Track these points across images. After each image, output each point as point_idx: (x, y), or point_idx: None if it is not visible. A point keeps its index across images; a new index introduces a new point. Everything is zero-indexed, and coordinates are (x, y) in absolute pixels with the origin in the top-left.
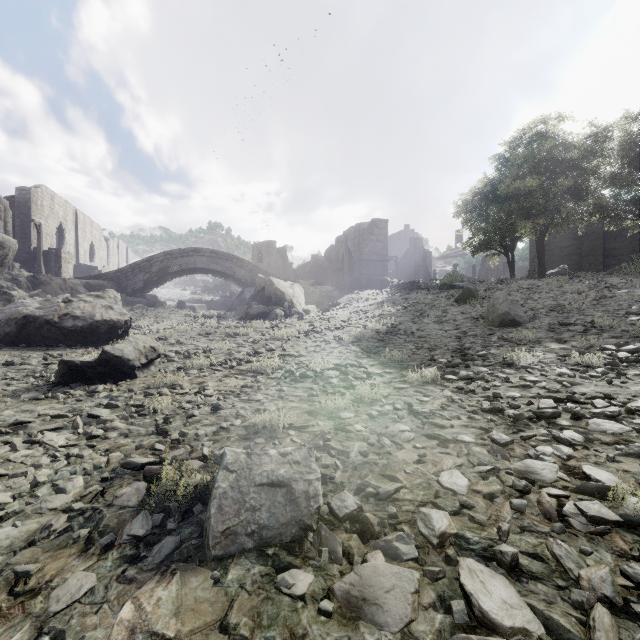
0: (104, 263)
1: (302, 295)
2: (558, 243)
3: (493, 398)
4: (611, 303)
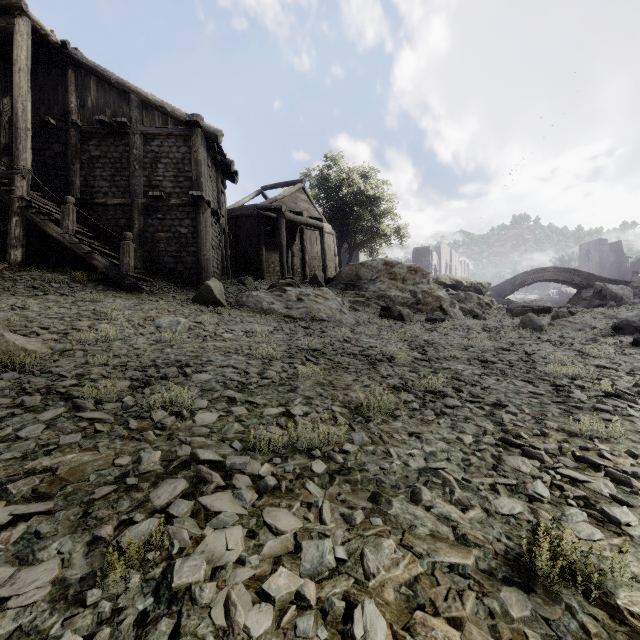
0: None
1: (630, 293)
2: None
3: None
4: None
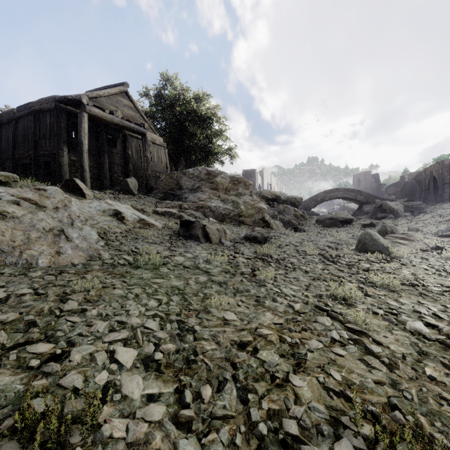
0: None
1: (402, 208)
2: None
3: None
4: None
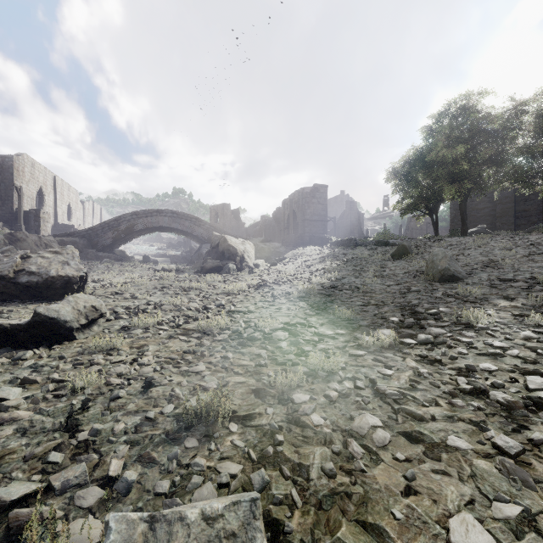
0: (80, 222)
1: (252, 251)
2: (475, 206)
3: (466, 371)
4: (542, 259)
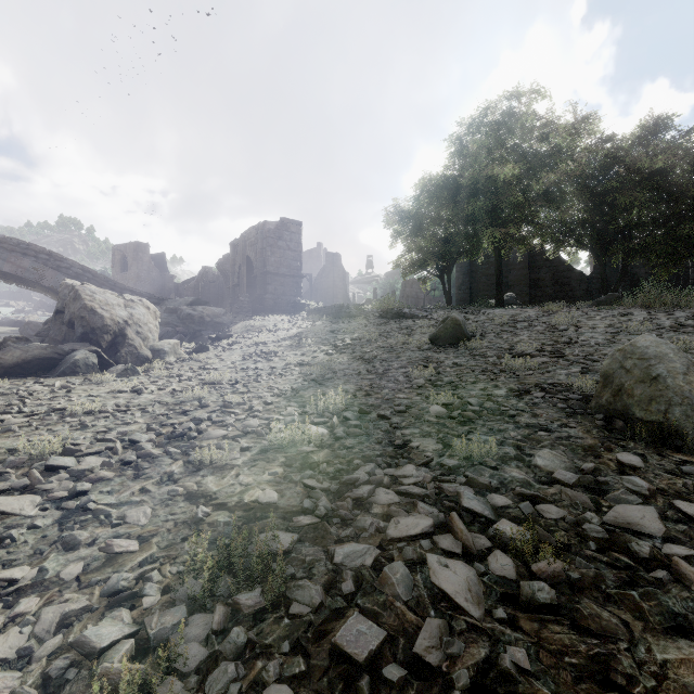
0: None
1: (154, 321)
2: (485, 270)
3: None
4: None
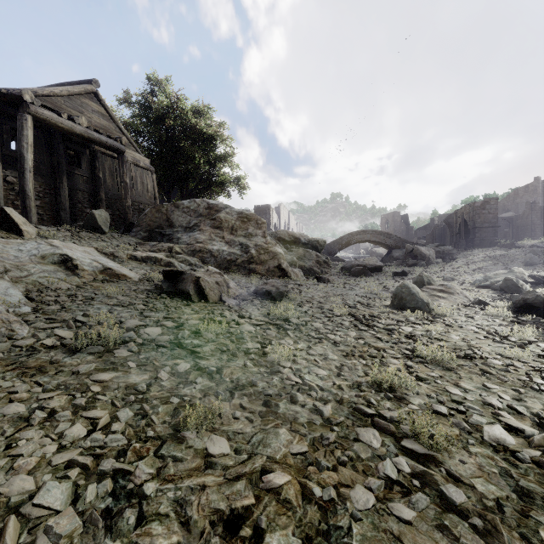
0: None
1: (434, 254)
2: None
3: None
4: None
